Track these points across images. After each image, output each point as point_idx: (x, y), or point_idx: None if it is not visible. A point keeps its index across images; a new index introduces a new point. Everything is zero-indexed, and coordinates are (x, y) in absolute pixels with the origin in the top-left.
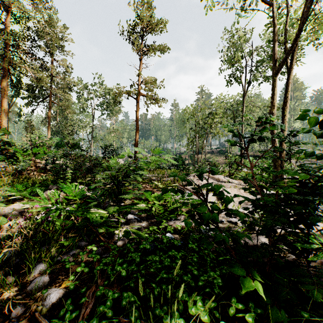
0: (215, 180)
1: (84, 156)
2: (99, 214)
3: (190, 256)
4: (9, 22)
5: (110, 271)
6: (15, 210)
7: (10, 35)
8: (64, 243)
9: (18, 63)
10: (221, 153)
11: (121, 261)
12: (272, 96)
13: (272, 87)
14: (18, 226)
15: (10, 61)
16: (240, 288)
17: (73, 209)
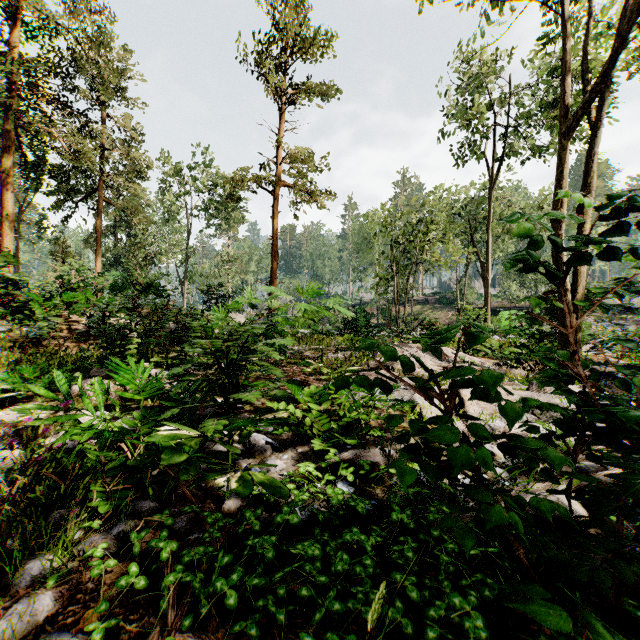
0: (435, 358)
1: (167, 309)
2: (181, 438)
3: (396, 545)
4: (17, 40)
5: (200, 589)
6: (3, 424)
7: (17, 64)
8: (99, 505)
9: (35, 122)
10: (443, 304)
11: (229, 560)
12: (558, 182)
13: (557, 163)
14: (7, 460)
15: (18, 117)
16: (527, 634)
17: (130, 422)
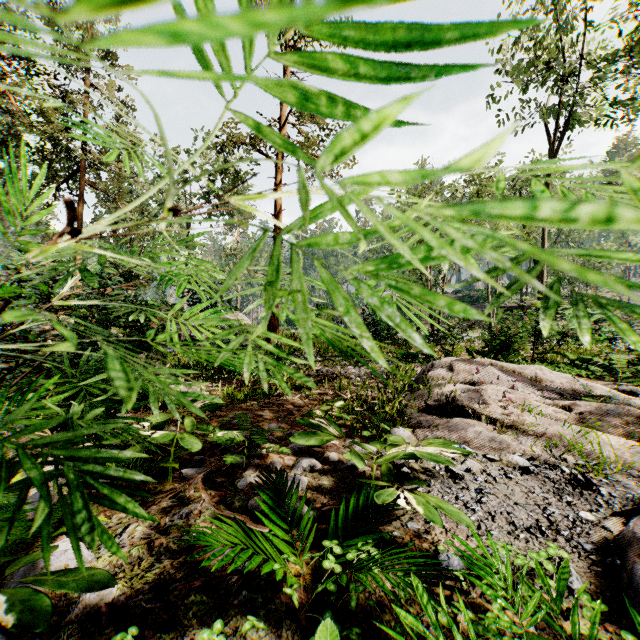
0: (528, 384)
1: None
2: None
3: None
4: None
5: None
6: None
7: None
8: None
9: None
10: (467, 302)
11: None
12: None
13: None
14: None
15: None
16: None
17: None
